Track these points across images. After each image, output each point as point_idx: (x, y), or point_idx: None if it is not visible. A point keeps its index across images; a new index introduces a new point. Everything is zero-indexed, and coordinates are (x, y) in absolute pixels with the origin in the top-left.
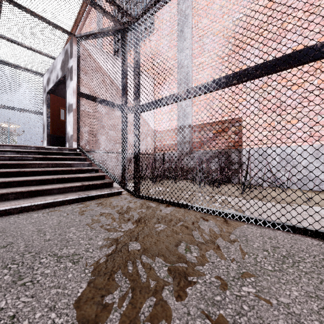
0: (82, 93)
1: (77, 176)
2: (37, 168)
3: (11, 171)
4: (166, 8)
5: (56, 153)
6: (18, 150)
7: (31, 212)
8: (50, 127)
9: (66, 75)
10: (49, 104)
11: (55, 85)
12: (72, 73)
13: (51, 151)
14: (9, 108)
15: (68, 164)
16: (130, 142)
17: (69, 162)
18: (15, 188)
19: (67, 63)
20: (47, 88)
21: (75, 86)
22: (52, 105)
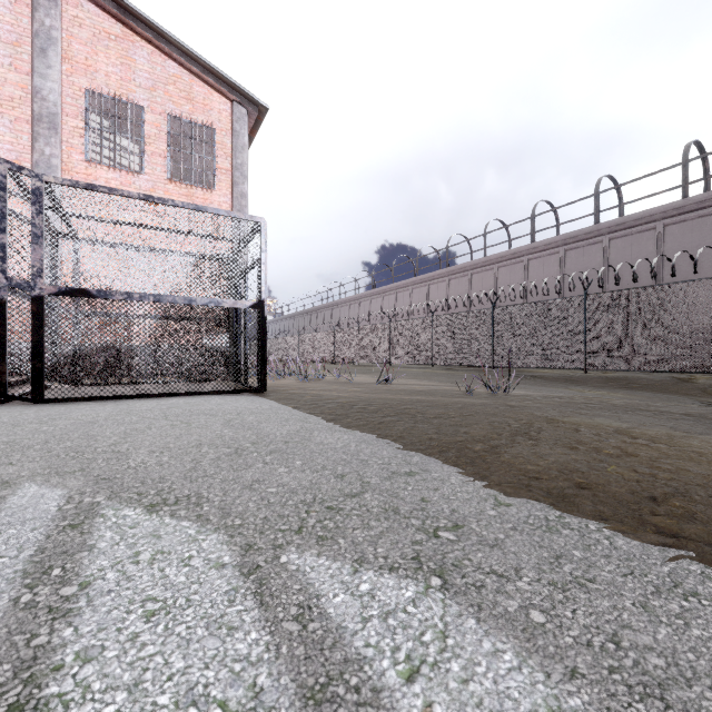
0: None
1: None
2: None
3: None
4: (4, 120)
5: None
6: None
7: None
8: None
9: None
10: None
11: None
12: None
13: None
14: None
15: None
16: None
17: None
18: None
19: None
20: None
21: None
22: None
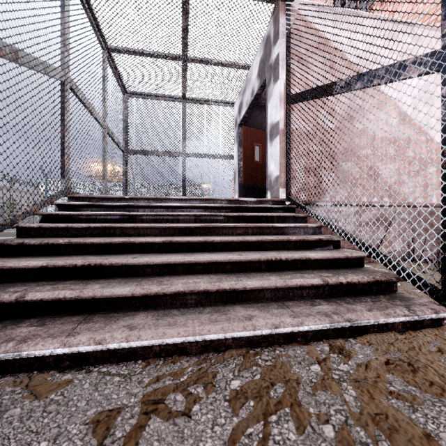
0: (296, 95)
1: (305, 258)
2: (230, 237)
3: (194, 242)
4: None
5: (255, 209)
6: (206, 205)
7: (223, 357)
8: (242, 173)
9: (267, 79)
10: (241, 140)
11: (249, 109)
12: (278, 67)
13: (249, 205)
14: (199, 156)
15: (278, 228)
16: (385, 182)
17: (280, 224)
18: (198, 276)
19: (267, 58)
20: (239, 118)
21: (282, 89)
22: (245, 142)
